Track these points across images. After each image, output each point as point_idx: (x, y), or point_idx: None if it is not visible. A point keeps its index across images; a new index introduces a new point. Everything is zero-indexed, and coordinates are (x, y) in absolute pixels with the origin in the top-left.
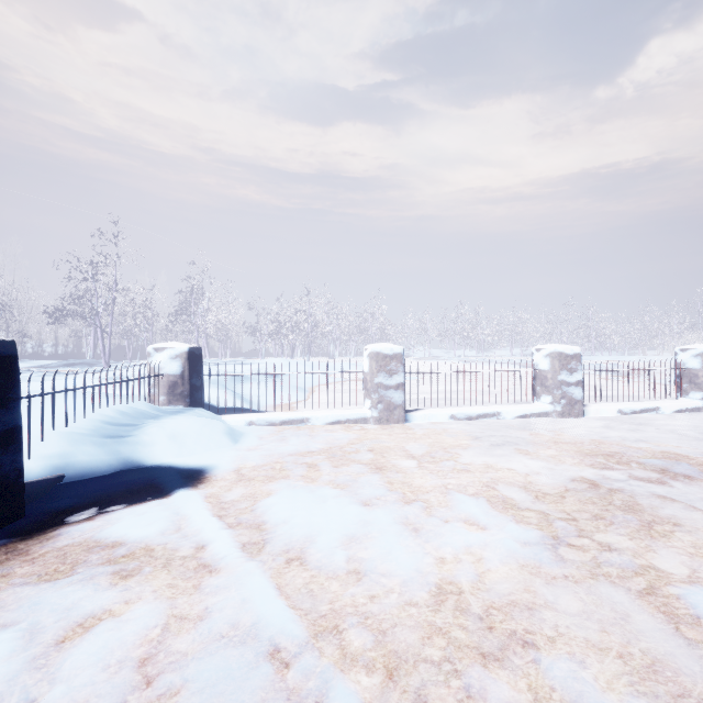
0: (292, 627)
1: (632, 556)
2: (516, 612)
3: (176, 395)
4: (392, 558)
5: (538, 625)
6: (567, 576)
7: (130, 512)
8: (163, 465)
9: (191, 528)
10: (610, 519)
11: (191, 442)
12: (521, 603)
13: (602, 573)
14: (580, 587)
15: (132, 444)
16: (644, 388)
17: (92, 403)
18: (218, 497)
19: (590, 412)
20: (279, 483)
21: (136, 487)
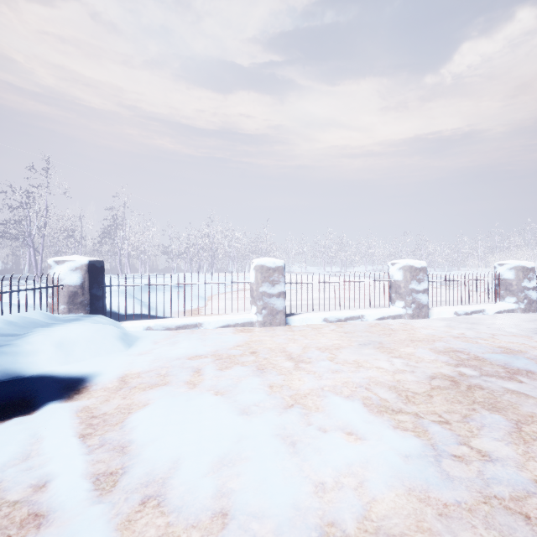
0: None
1: (516, 468)
2: None
3: (76, 304)
4: (266, 489)
5: None
6: (459, 502)
7: None
8: (43, 375)
9: (41, 457)
10: (480, 420)
11: (80, 349)
12: None
13: (494, 496)
14: (476, 518)
15: (11, 354)
16: (472, 294)
17: None
18: (90, 410)
19: (433, 314)
20: (159, 392)
21: (4, 401)
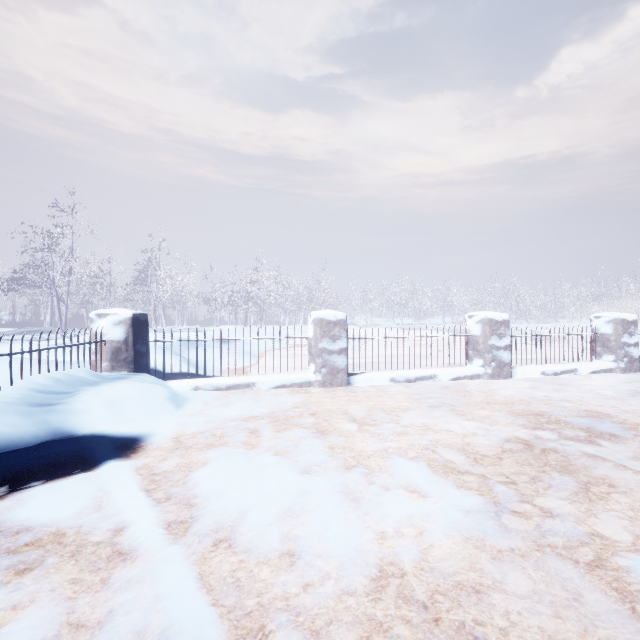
0: (209, 634)
1: (574, 523)
2: (463, 597)
3: (119, 362)
4: (330, 535)
5: (488, 613)
6: (513, 549)
7: (47, 489)
8: (96, 434)
9: (113, 507)
10: (548, 481)
11: (130, 409)
12: (467, 585)
13: (548, 545)
14: (527, 561)
15: (63, 413)
16: (563, 351)
17: (21, 370)
18: (150, 468)
19: (517, 374)
20: (217, 451)
21: (63, 459)
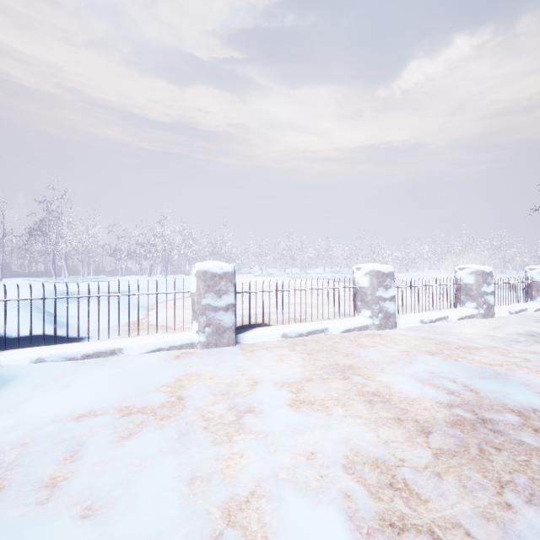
0: None
1: None
2: None
3: None
4: None
5: None
6: None
7: None
8: None
9: None
10: (531, 539)
11: None
12: None
13: None
14: None
15: None
16: (436, 300)
17: None
18: None
19: (400, 323)
20: None
21: None
